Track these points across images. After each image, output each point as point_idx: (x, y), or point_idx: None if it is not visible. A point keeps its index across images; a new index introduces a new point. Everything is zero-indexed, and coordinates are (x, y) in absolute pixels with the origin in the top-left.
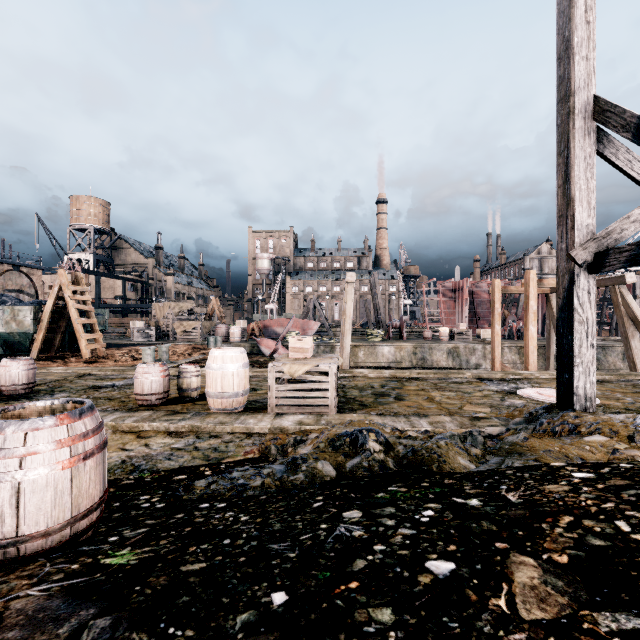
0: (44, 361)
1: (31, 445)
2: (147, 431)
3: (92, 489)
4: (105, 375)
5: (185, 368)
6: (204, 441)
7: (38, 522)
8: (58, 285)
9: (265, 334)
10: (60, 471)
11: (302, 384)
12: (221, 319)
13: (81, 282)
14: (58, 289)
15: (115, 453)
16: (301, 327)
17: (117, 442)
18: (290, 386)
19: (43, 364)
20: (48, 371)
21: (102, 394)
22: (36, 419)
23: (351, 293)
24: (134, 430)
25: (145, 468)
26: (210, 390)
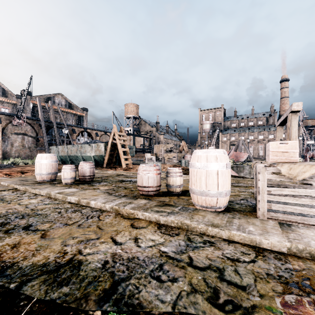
0: (108, 168)
1: None
2: (140, 219)
3: None
4: (129, 175)
5: (171, 169)
6: (198, 249)
7: None
8: (113, 132)
9: None
10: None
11: (307, 189)
12: (186, 153)
13: (122, 131)
14: (113, 134)
15: (104, 245)
16: (235, 156)
17: (112, 228)
18: (288, 190)
19: (107, 170)
20: (106, 172)
21: (123, 185)
22: None
23: (296, 120)
24: (130, 216)
25: (122, 293)
26: (194, 187)
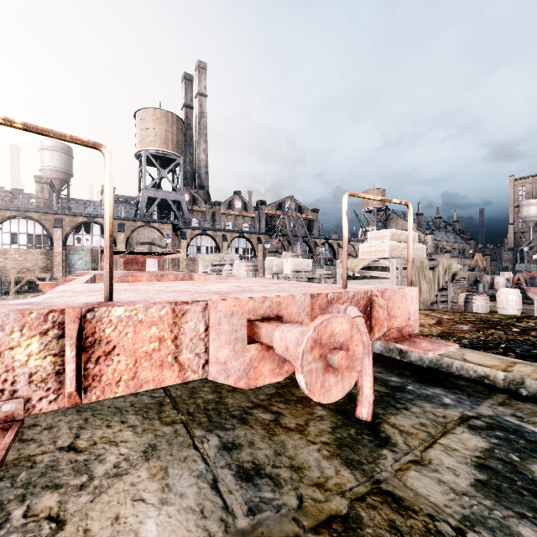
0: None
1: (479, 299)
2: None
3: (488, 309)
4: None
5: None
6: None
7: (481, 311)
8: None
9: (532, 284)
10: (484, 304)
11: None
12: (484, 270)
13: None
14: None
15: None
16: None
17: None
18: None
19: None
20: None
21: None
22: (479, 295)
23: None
24: None
25: None
26: (499, 306)
